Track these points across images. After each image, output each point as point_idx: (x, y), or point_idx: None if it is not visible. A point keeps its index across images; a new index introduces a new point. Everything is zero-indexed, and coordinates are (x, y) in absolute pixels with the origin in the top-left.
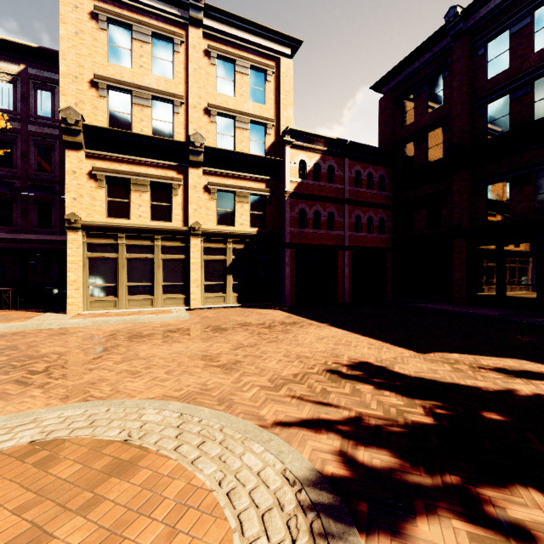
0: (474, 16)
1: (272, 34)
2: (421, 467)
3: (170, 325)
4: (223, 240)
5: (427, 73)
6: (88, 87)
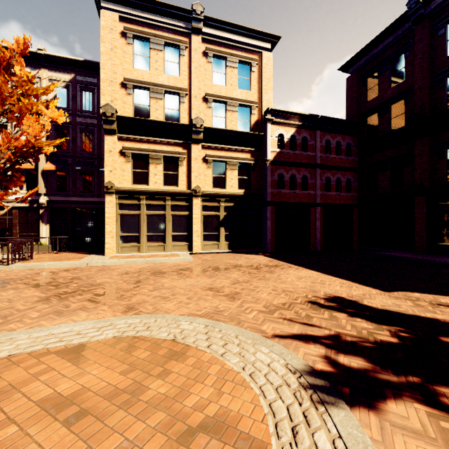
0: (435, 1)
1: (256, 33)
2: (389, 370)
3: (180, 265)
4: (218, 199)
5: (390, 54)
6: (120, 88)
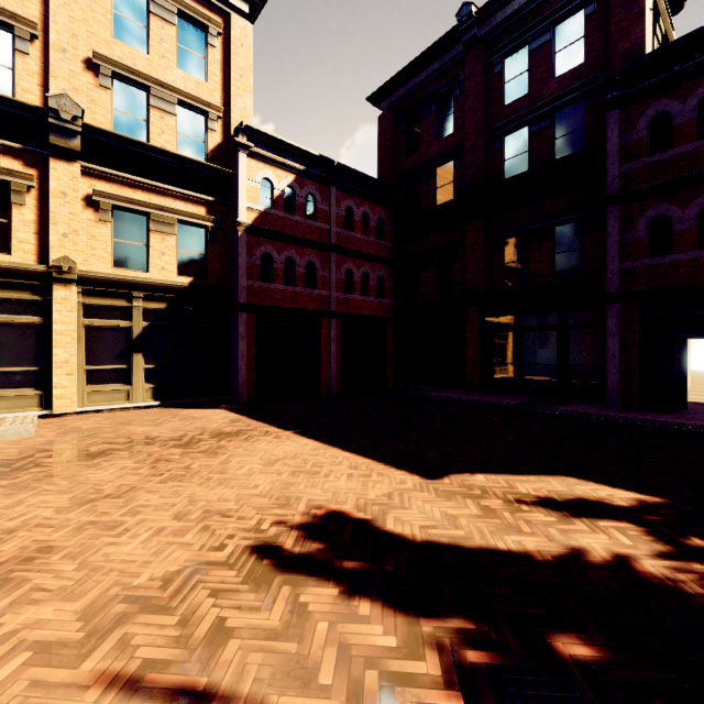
0: (490, 21)
1: None
2: None
3: None
4: (126, 293)
5: (436, 88)
6: None
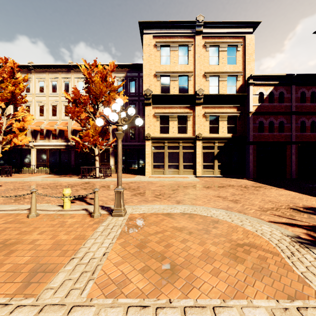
0: None
1: (241, 24)
2: None
3: (192, 183)
4: (213, 141)
5: None
6: (153, 78)
